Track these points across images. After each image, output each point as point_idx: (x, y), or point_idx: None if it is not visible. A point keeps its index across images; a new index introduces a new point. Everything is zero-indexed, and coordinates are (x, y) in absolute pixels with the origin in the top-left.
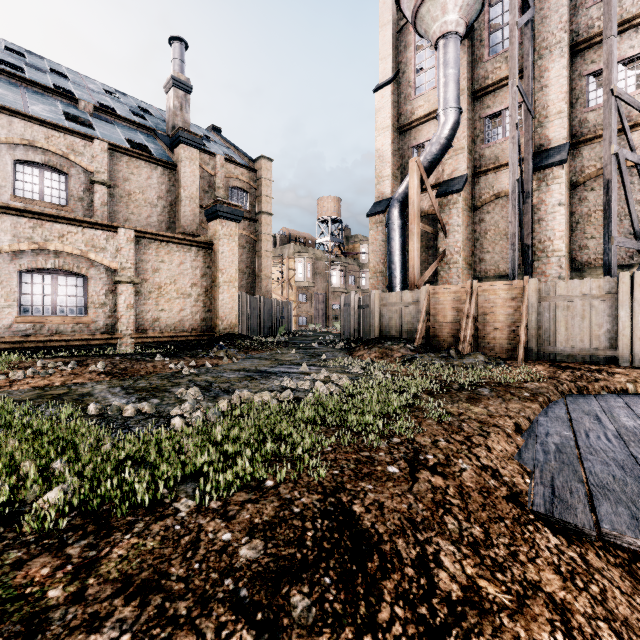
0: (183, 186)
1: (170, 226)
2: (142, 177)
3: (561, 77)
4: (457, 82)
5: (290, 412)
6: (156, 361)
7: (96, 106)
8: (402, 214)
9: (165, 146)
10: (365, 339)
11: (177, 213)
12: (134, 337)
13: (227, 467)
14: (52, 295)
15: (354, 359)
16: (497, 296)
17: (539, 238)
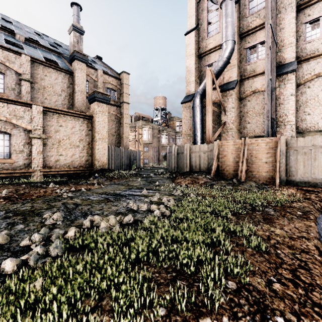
0: (77, 84)
1: (69, 107)
2: (52, 78)
3: (292, 23)
4: (233, 26)
5: (127, 242)
6: (48, 187)
7: (26, 38)
8: (201, 101)
9: (67, 62)
10: (181, 172)
11: (73, 100)
12: (42, 171)
13: None
14: None
15: (175, 184)
16: (260, 147)
17: (279, 114)
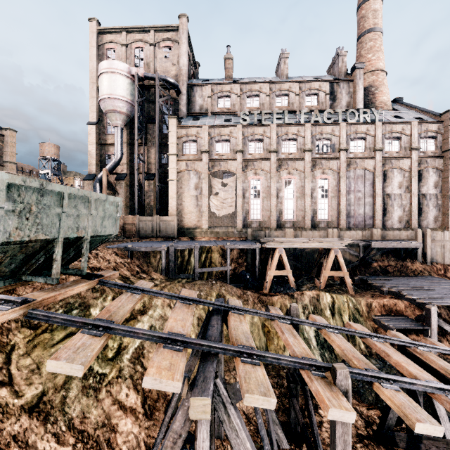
0: None
1: None
2: None
3: (154, 152)
4: (121, 144)
5: None
6: None
7: None
8: (101, 185)
9: None
10: None
11: None
12: None
13: None
14: None
15: None
16: (130, 220)
17: (147, 201)
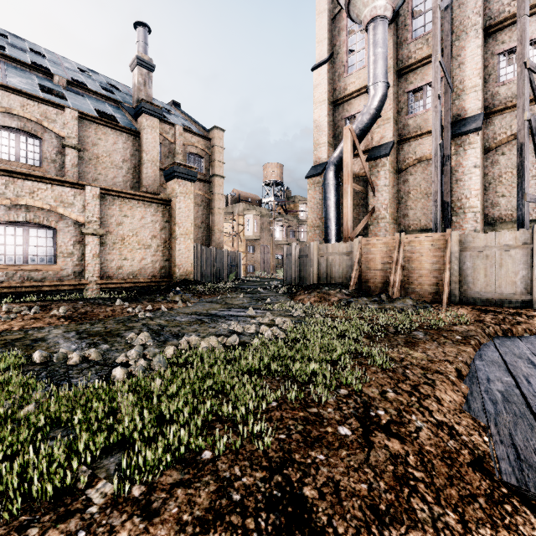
0: (145, 151)
1: (134, 186)
2: (109, 142)
3: (476, 55)
4: (385, 60)
5: (235, 359)
6: (116, 305)
7: (69, 80)
8: (337, 176)
9: (130, 116)
10: (305, 285)
11: (140, 174)
12: (99, 283)
13: (158, 436)
14: (24, 245)
15: (295, 303)
16: (422, 247)
17: (457, 196)
